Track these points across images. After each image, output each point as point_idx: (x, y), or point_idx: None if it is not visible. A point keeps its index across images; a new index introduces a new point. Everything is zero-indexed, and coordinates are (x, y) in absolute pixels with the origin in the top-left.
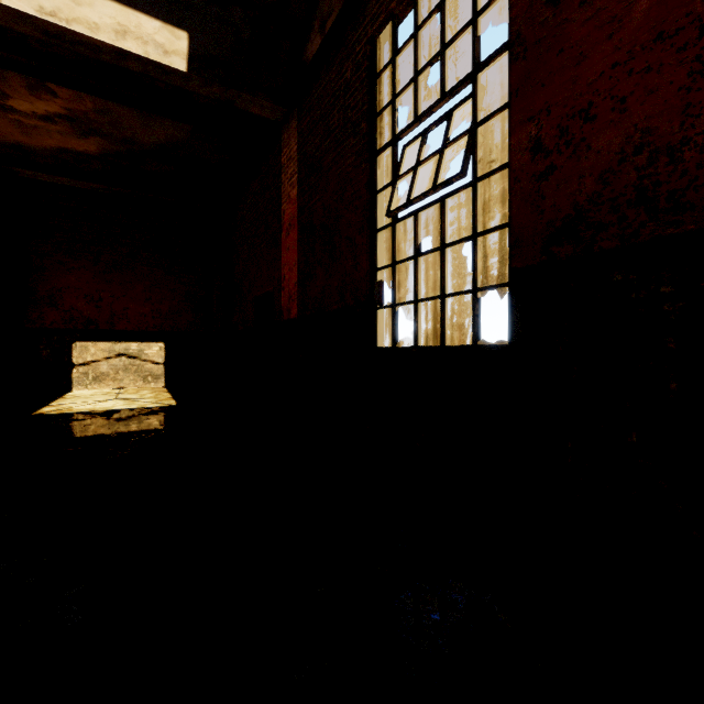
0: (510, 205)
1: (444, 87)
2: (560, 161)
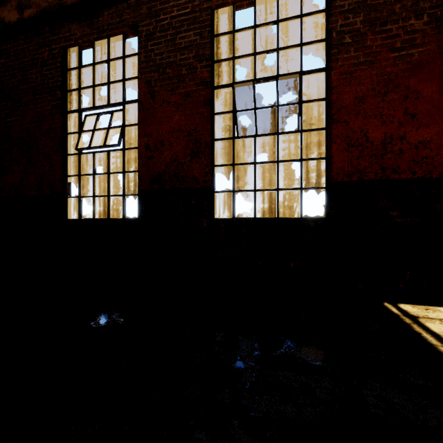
0: (138, 165)
1: (110, 100)
2: (155, 155)
